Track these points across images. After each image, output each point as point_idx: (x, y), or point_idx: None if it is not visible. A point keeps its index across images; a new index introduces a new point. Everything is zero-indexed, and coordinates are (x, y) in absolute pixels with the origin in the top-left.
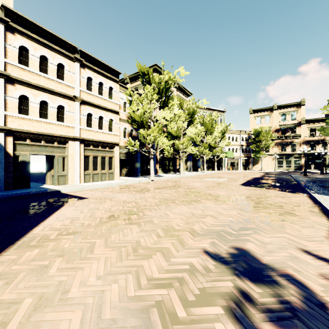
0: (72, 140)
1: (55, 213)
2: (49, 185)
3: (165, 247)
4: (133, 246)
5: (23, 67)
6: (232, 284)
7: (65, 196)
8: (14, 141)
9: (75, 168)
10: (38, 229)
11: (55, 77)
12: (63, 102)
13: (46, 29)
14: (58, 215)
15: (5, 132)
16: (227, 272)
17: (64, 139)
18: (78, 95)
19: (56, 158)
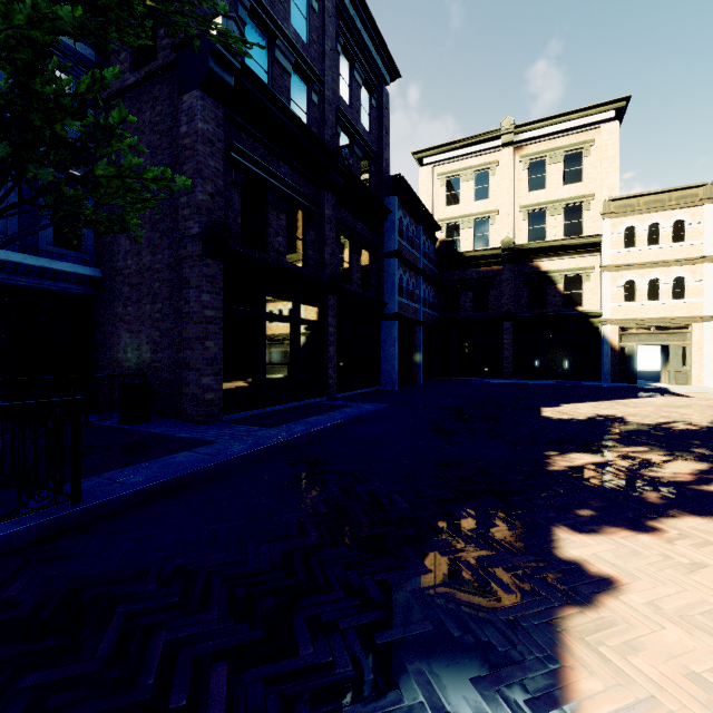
0: (698, 322)
1: (641, 398)
2: (663, 384)
3: (692, 415)
4: (670, 411)
5: (629, 250)
6: (696, 421)
7: (668, 393)
8: (620, 332)
9: (703, 363)
10: (621, 400)
11: (670, 242)
12: (682, 271)
13: (655, 191)
14: (642, 399)
15: (611, 325)
16: (706, 422)
17: (684, 322)
18: (709, 253)
19: (671, 348)
